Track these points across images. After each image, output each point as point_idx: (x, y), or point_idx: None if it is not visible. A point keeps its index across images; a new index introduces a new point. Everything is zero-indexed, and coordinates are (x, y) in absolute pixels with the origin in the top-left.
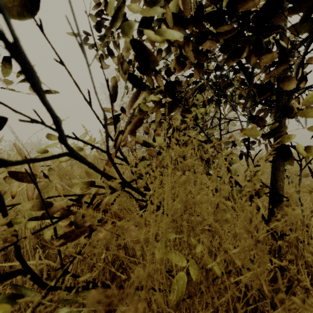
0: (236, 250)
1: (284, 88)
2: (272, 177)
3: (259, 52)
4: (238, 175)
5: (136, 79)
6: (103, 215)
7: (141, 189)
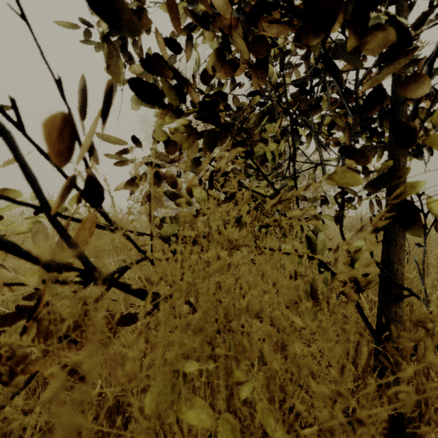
0: (312, 429)
1: (409, 95)
2: (383, 256)
3: (362, 31)
4: (330, 248)
5: (143, 84)
6: (43, 345)
7: (132, 285)
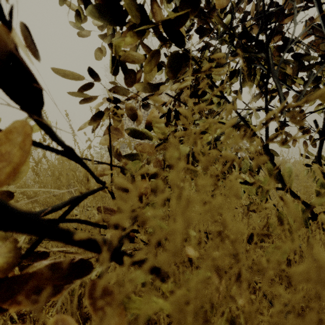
0: None
1: None
2: None
3: None
4: None
5: None
6: None
7: (73, 235)
